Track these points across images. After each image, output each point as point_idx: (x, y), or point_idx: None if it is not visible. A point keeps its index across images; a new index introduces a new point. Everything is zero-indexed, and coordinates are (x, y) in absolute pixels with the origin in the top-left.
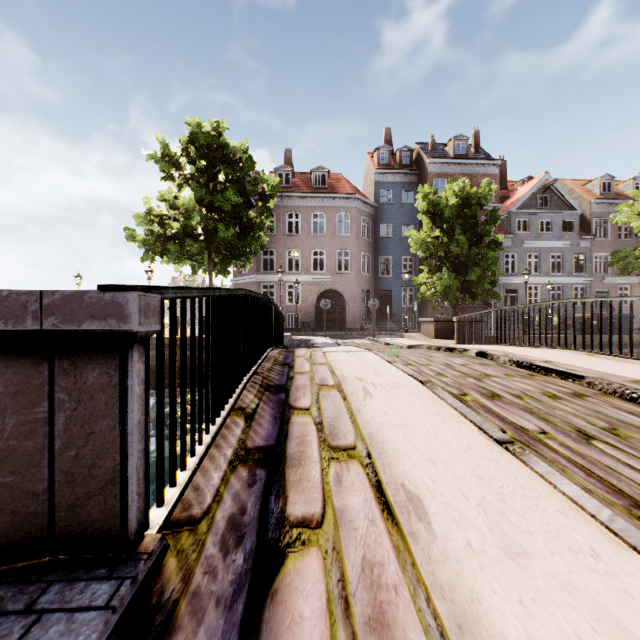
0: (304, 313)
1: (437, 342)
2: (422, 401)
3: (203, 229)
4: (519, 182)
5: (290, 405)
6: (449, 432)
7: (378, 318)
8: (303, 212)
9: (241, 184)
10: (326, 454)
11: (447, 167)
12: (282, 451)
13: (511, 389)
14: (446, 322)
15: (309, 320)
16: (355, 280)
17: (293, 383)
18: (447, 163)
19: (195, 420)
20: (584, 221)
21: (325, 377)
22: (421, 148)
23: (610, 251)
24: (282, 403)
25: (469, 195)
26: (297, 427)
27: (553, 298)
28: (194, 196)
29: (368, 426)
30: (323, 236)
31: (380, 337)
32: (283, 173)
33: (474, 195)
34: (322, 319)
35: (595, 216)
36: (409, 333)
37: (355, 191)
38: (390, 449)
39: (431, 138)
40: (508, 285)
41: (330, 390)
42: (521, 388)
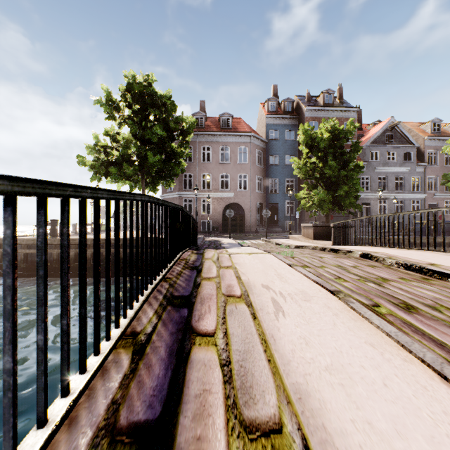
0: (214, 220)
1: (316, 242)
2: (342, 320)
3: (137, 156)
4: (371, 124)
5: (192, 327)
6: (404, 384)
7: (268, 224)
8: (213, 146)
9: (166, 122)
10: (238, 448)
11: (319, 113)
12: (168, 438)
13: (420, 297)
14: (322, 227)
15: (217, 225)
16: (251, 196)
17: (199, 293)
18: (319, 110)
19: (14, 404)
20: (419, 152)
21: (231, 284)
22: (300, 99)
23: (439, 174)
24: (183, 324)
25: (338, 131)
26: (197, 372)
27: (396, 209)
28: (130, 131)
29: (290, 370)
30: (228, 163)
31: (271, 238)
32: (198, 117)
33: (342, 131)
34: (227, 224)
35: (428, 149)
36: (293, 235)
37: (251, 131)
38: (336, 431)
39: (307, 92)
40: (364, 199)
41: (237, 303)
42: (429, 296)
